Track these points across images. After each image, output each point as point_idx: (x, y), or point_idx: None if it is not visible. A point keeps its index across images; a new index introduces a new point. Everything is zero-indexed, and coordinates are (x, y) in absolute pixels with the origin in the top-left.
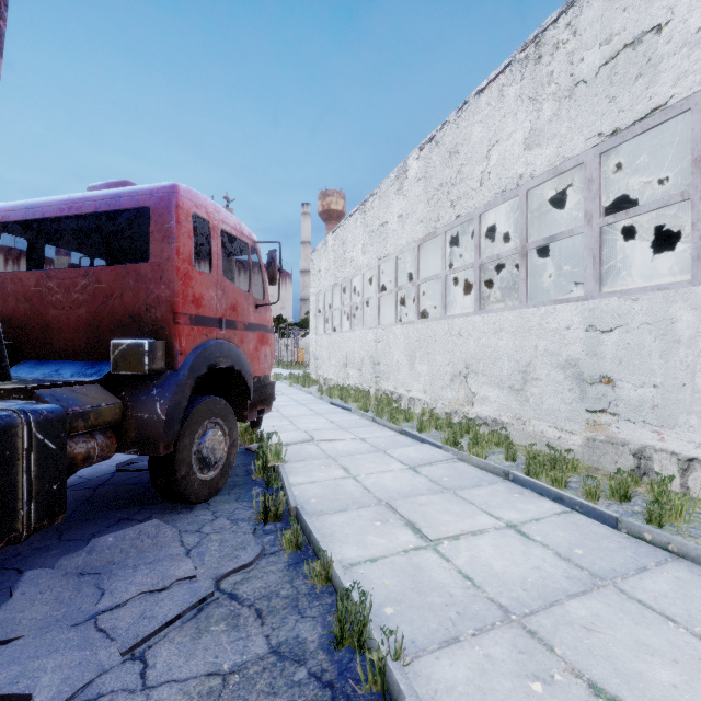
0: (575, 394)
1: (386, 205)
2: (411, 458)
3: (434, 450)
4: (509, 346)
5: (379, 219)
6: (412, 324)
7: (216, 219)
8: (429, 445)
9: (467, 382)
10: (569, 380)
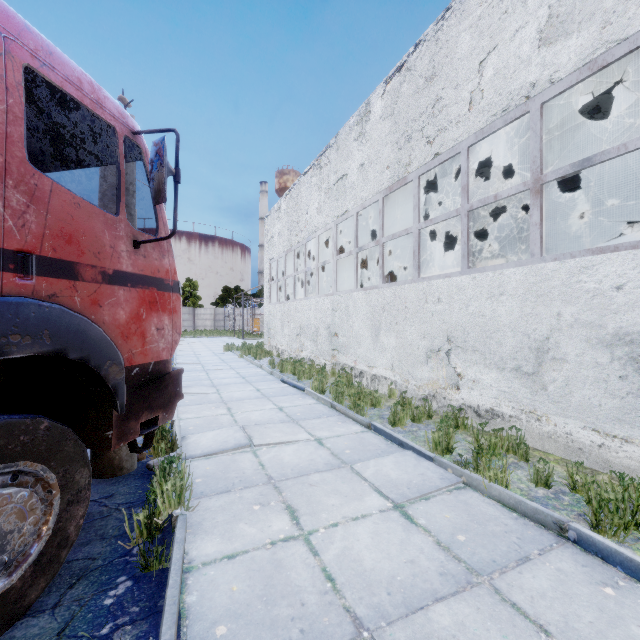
0: (632, 385)
1: (344, 155)
2: (393, 482)
3: (423, 465)
4: (514, 314)
5: (336, 173)
6: (376, 289)
7: (6, 37)
8: (413, 453)
9: (449, 360)
10: (619, 363)
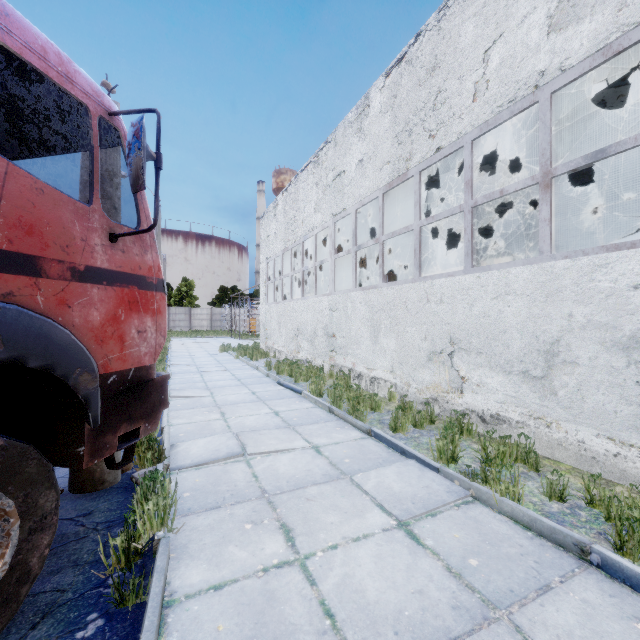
0: None
1: (342, 152)
2: (396, 496)
3: (427, 476)
4: (522, 315)
5: (334, 169)
6: (375, 289)
7: None
8: (417, 462)
9: (452, 362)
10: (637, 368)
